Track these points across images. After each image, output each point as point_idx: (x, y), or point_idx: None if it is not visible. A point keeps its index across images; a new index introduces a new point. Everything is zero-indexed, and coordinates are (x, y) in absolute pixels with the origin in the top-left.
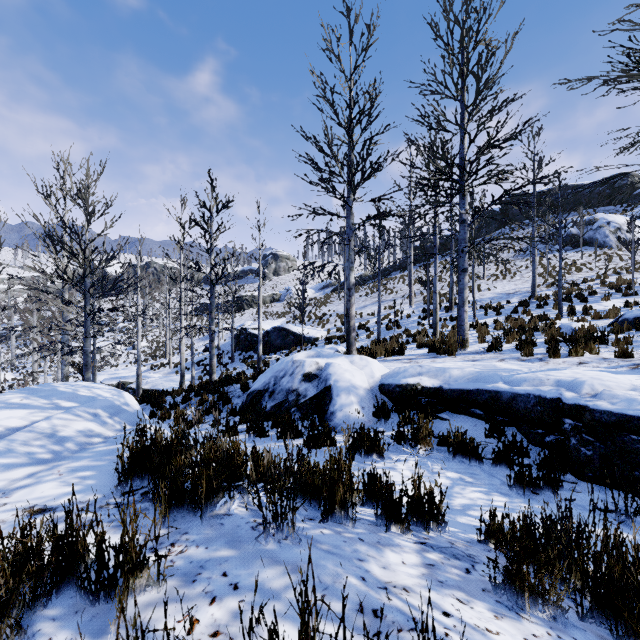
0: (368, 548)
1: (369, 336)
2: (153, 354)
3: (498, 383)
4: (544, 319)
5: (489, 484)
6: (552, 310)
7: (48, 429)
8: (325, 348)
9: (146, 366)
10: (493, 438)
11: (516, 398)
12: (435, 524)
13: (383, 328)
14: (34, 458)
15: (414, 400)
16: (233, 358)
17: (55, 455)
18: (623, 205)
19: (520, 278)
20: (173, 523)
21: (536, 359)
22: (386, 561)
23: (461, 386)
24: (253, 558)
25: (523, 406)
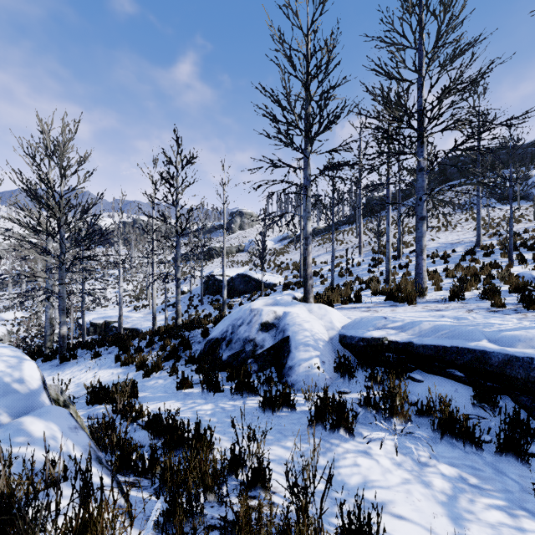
0: None
1: (323, 282)
2: (137, 296)
3: (482, 341)
4: (495, 267)
5: (504, 490)
6: (500, 258)
7: None
8: (283, 294)
9: (130, 307)
10: (485, 411)
11: (511, 362)
12: None
13: (336, 275)
14: None
15: (380, 356)
16: (202, 301)
17: None
18: None
19: (461, 229)
20: None
21: (510, 310)
22: None
23: (435, 343)
24: None
25: (523, 373)
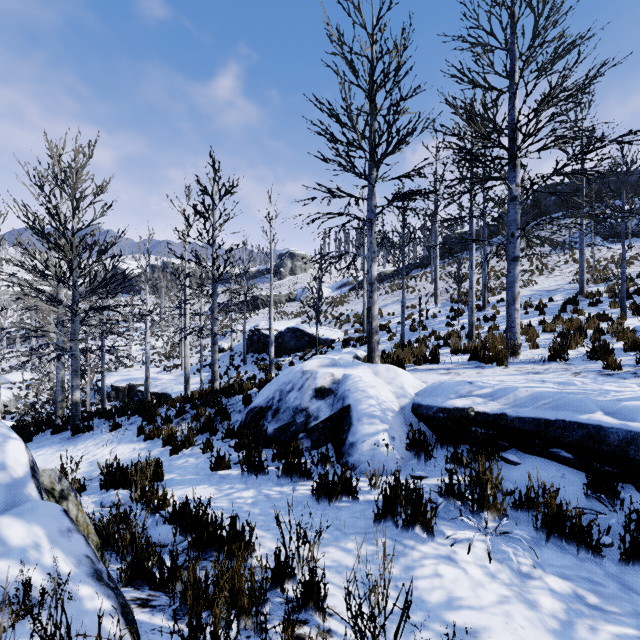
0: None
1: (391, 338)
2: (167, 355)
3: (596, 413)
4: (604, 319)
5: (634, 614)
6: (609, 309)
7: None
8: (342, 352)
9: (159, 367)
10: (602, 503)
11: (636, 441)
12: None
13: (406, 329)
14: None
15: (464, 430)
16: (245, 360)
17: None
18: None
19: (560, 273)
20: None
21: (628, 374)
22: None
23: (535, 415)
24: None
25: None
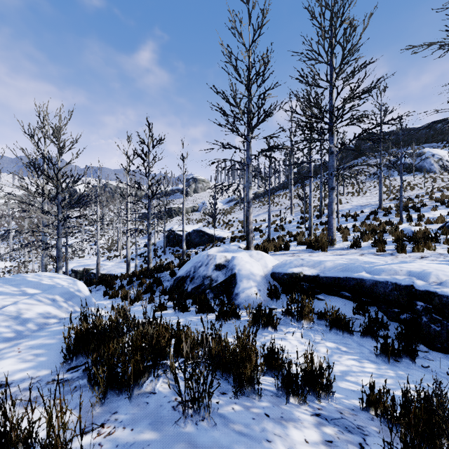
0: (274, 425)
1: (262, 236)
2: (109, 248)
3: (362, 272)
4: (389, 224)
5: (360, 353)
6: (395, 217)
7: (14, 312)
8: (230, 245)
9: (104, 257)
10: (359, 315)
11: (377, 284)
12: (325, 394)
13: (272, 230)
14: (0, 337)
15: (298, 285)
16: (165, 251)
17: (18, 334)
18: (443, 142)
19: (370, 194)
20: (105, 401)
21: (388, 254)
22: (291, 440)
23: (333, 274)
24: (173, 442)
25: (382, 291)
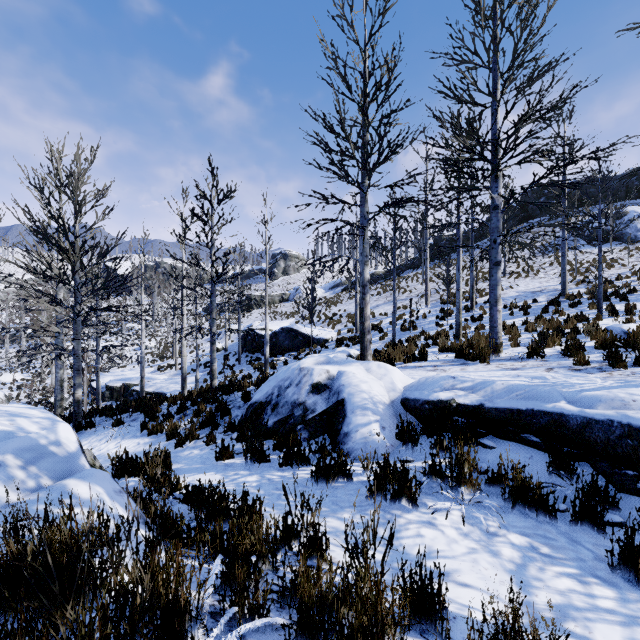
0: None
1: (383, 338)
2: (161, 355)
3: (560, 402)
4: (582, 320)
5: (576, 559)
6: (588, 309)
7: None
8: (336, 351)
9: (153, 367)
10: (561, 478)
11: (591, 425)
12: None
13: (398, 329)
14: None
15: (447, 420)
16: (240, 360)
17: None
18: None
19: (544, 275)
20: None
21: (594, 369)
22: None
23: (509, 405)
24: None
25: (603, 437)
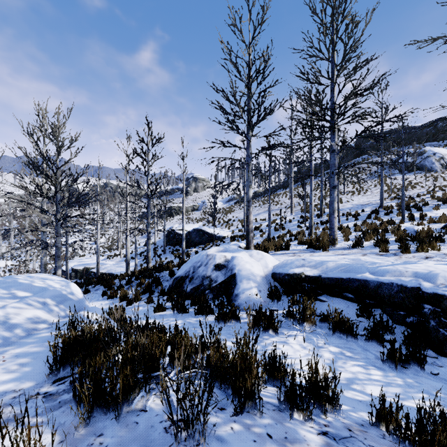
0: None
1: (262, 235)
2: (109, 247)
3: (365, 273)
4: (391, 223)
5: (365, 358)
6: (396, 216)
7: (2, 317)
8: (230, 244)
9: (104, 256)
10: (363, 317)
11: (381, 286)
12: (331, 407)
13: (272, 229)
14: None
15: (299, 285)
16: (165, 251)
17: (4, 341)
18: (444, 141)
19: (370, 193)
20: (91, 420)
21: (391, 254)
22: None
23: (336, 275)
24: None
25: (387, 292)
